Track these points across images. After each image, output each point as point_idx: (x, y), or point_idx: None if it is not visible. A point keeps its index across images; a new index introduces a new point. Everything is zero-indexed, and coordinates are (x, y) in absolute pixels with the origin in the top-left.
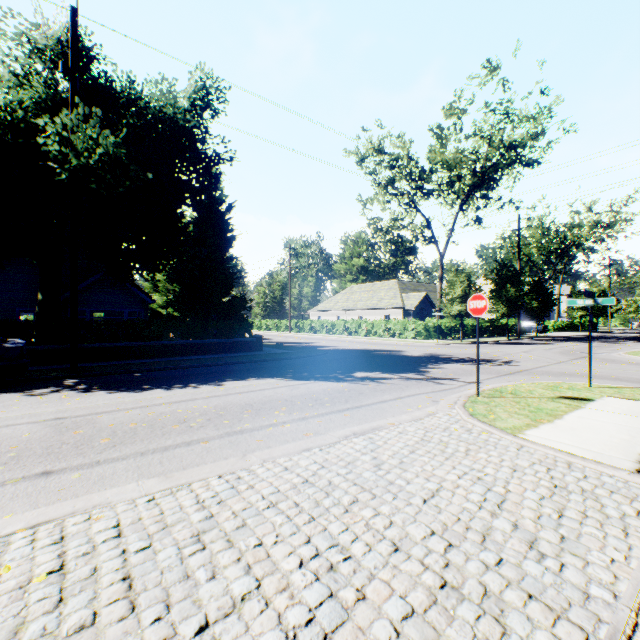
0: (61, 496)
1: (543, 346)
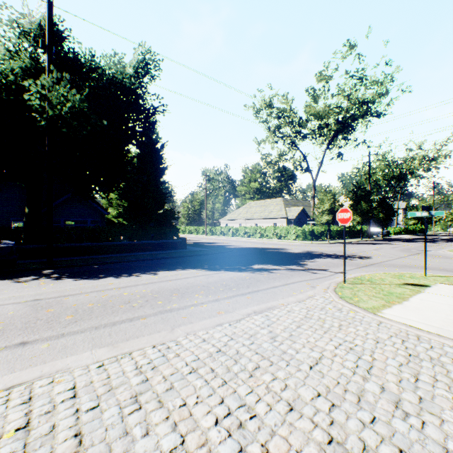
0: (32, 362)
1: (387, 245)
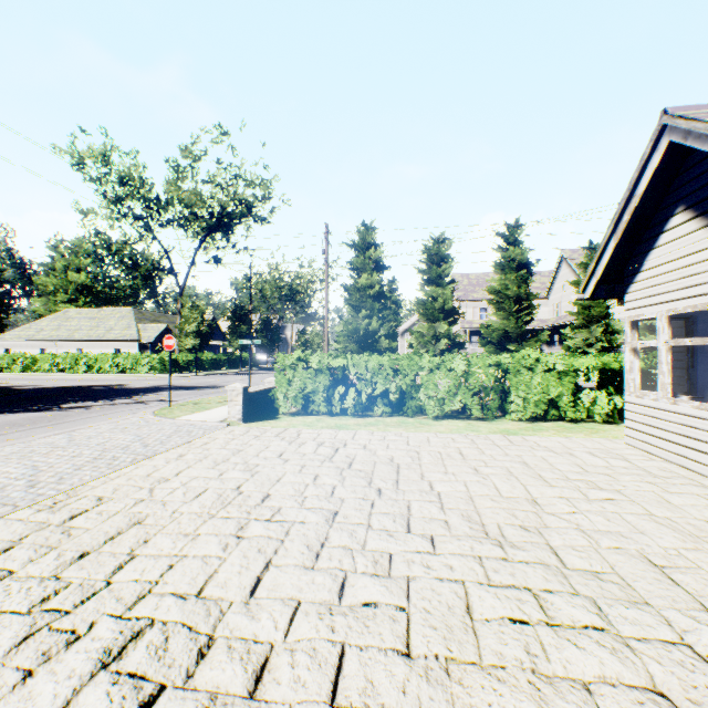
0: None
1: (262, 375)
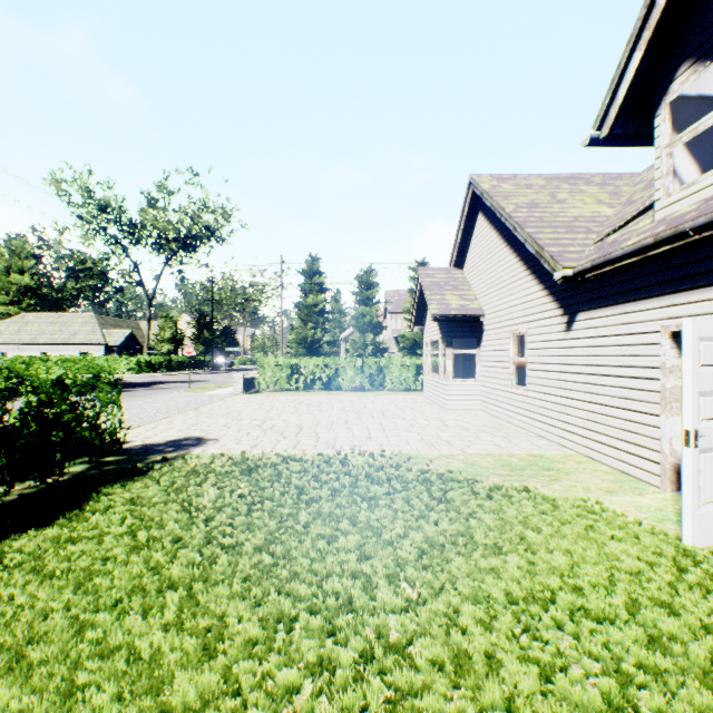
0: None
1: (227, 374)
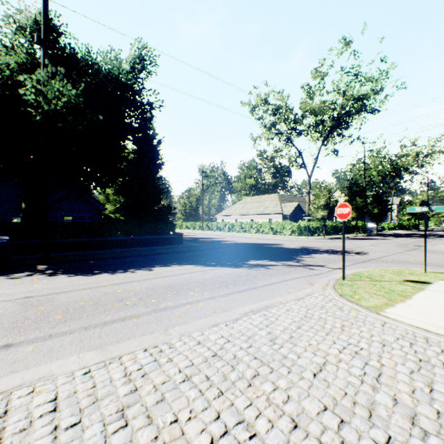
0: (14, 368)
1: (383, 241)
